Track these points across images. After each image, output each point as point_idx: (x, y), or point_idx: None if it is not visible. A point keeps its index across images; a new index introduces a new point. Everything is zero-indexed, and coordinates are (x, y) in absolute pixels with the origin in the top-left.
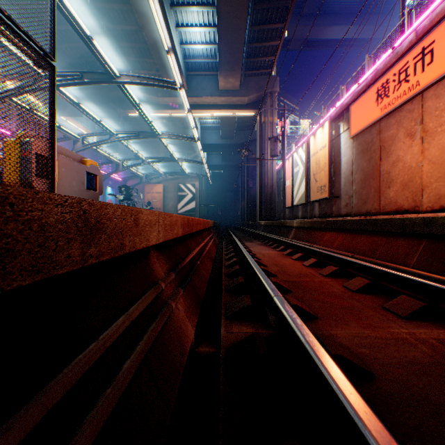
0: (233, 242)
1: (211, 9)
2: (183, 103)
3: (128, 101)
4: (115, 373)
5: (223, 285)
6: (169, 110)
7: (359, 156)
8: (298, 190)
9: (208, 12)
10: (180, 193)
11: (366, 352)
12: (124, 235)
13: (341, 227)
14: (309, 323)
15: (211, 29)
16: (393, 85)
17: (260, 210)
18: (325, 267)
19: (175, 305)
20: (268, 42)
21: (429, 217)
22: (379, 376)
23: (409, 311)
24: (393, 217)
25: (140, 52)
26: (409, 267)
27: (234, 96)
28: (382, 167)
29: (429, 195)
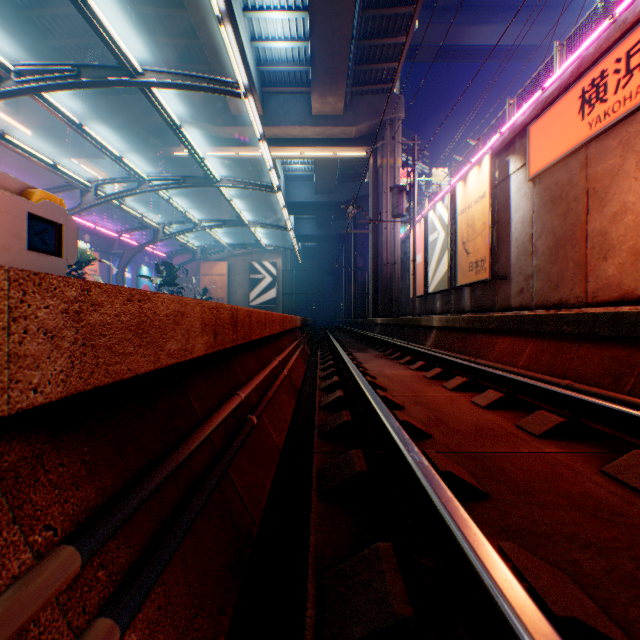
0: (334, 353)
1: None
2: (256, 137)
3: (172, 134)
4: None
5: (315, 469)
6: (235, 148)
7: (545, 208)
8: (436, 270)
9: None
10: (253, 276)
11: None
12: None
13: (533, 329)
14: None
15: (299, 15)
16: (616, 78)
17: (375, 301)
18: (519, 409)
19: None
20: (388, 38)
21: None
22: None
23: None
24: None
25: (189, 54)
26: None
27: (335, 125)
28: (592, 224)
29: None
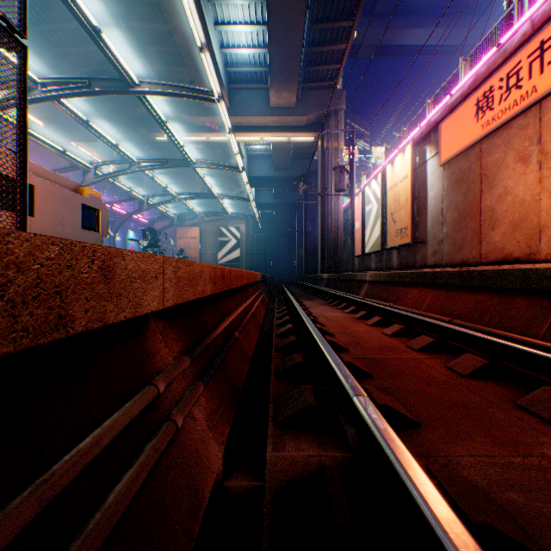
0: (287, 301)
1: (259, 1)
2: (224, 125)
3: (154, 122)
4: None
5: (273, 365)
6: (206, 133)
7: (451, 188)
8: (371, 234)
9: (256, 5)
10: (221, 239)
11: (518, 501)
12: (67, 298)
13: (433, 282)
14: (409, 436)
15: (260, 28)
16: (500, 93)
17: (322, 259)
18: (413, 336)
19: (189, 413)
20: (332, 46)
21: None
22: None
23: None
24: (509, 268)
25: (170, 58)
26: (537, 338)
27: (289, 115)
28: (484, 202)
29: (550, 239)
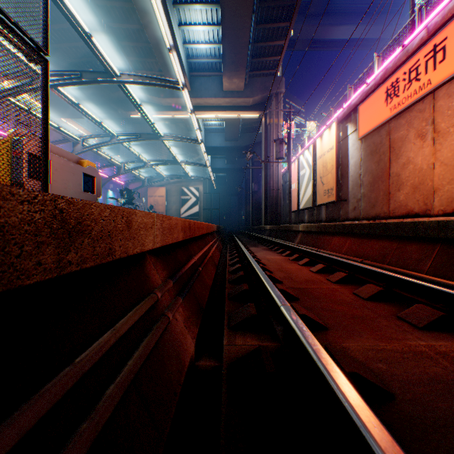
0: (237, 247)
1: (214, 7)
2: (186, 105)
3: (129, 103)
4: (95, 402)
5: (226, 292)
6: (172, 112)
7: (367, 158)
8: (304, 194)
9: (212, 10)
10: (183, 197)
11: (382, 367)
12: (113, 239)
13: (350, 231)
14: (319, 334)
15: (215, 28)
16: (404, 84)
17: (265, 214)
18: (333, 273)
19: (173, 316)
20: (273, 42)
21: (444, 221)
22: (399, 396)
23: (426, 321)
24: (405, 221)
25: (142, 52)
26: (422, 273)
27: (239, 97)
28: (392, 169)
29: (441, 198)
